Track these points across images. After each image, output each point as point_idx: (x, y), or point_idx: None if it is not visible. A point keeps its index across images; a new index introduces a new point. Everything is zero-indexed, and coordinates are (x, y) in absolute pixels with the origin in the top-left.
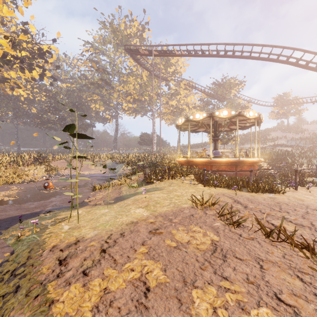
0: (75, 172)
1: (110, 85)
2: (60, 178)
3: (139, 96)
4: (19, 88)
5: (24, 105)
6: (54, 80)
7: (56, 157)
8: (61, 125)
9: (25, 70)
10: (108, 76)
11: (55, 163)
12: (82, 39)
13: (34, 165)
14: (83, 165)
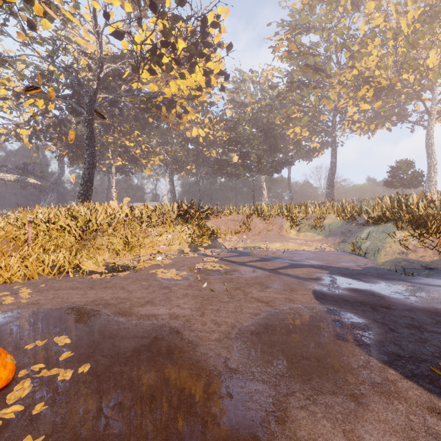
0: (250, 244)
1: (324, 73)
2: (205, 259)
3: (389, 81)
4: (186, 113)
5: (204, 148)
6: (225, 78)
7: (226, 211)
8: (243, 167)
9: (180, 64)
10: (318, 58)
11: (217, 222)
12: (273, 22)
13: (174, 225)
14: (270, 227)
